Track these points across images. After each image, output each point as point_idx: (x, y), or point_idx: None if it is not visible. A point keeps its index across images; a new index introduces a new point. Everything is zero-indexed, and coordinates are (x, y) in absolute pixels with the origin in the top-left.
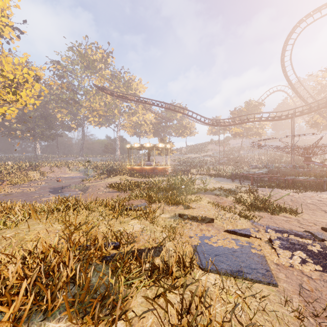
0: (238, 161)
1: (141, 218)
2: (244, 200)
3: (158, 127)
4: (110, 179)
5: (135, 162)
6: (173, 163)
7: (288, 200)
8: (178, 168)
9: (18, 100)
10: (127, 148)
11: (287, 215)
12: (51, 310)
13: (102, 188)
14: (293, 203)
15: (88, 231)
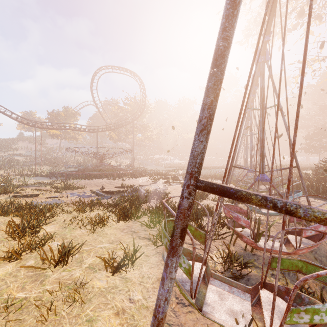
0: (56, 162)
1: None
2: (58, 186)
3: None
4: None
5: None
6: None
7: (83, 183)
8: None
9: None
10: None
11: (80, 189)
12: None
13: None
14: (85, 184)
15: None
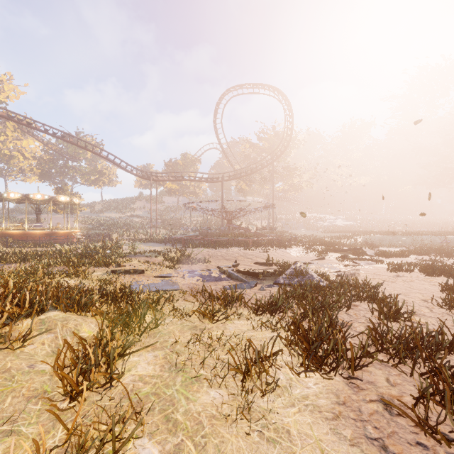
0: (173, 224)
1: (72, 277)
2: (172, 258)
3: (51, 166)
4: None
5: None
6: (82, 225)
7: (206, 255)
8: (90, 233)
9: None
10: None
11: (202, 264)
12: (43, 311)
13: None
14: (209, 256)
15: (25, 285)
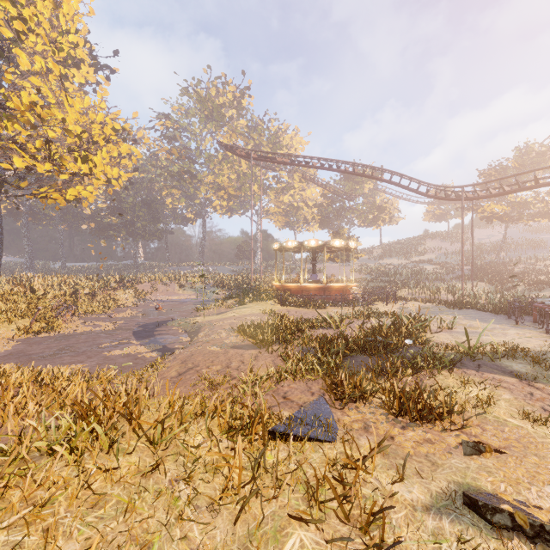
0: (499, 273)
1: (324, 510)
2: None
3: (329, 211)
4: (242, 309)
5: (287, 274)
6: (358, 276)
7: None
8: (368, 287)
9: (91, 170)
10: (275, 250)
11: None
12: None
13: (223, 333)
14: None
15: None
